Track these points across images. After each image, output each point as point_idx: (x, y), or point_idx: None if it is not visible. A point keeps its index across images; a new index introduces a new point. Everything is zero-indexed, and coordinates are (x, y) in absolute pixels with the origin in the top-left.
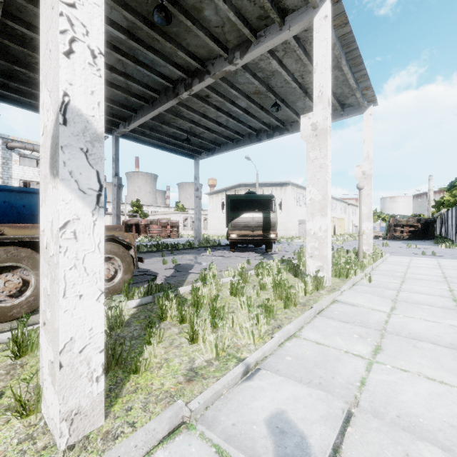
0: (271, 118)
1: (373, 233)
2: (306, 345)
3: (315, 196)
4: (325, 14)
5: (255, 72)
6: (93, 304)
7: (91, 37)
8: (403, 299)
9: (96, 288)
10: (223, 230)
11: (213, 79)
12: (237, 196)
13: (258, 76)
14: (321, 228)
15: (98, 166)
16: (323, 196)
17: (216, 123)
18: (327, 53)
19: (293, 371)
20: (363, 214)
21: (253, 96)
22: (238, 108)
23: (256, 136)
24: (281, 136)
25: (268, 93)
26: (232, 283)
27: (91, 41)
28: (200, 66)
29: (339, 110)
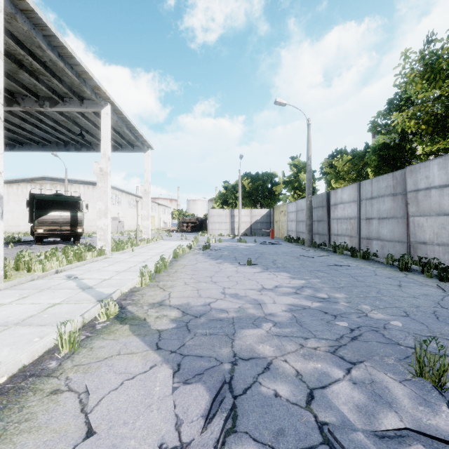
0: (79, 138)
1: (171, 228)
2: (84, 267)
3: (102, 207)
4: (107, 112)
5: (63, 112)
6: (1, 247)
7: (0, 168)
8: (139, 255)
9: (2, 243)
10: (20, 226)
11: (22, 109)
12: (44, 197)
13: (65, 114)
14: (105, 224)
15: (2, 206)
16: (106, 207)
17: (19, 128)
18: (108, 133)
19: (76, 271)
20: (145, 216)
21: (61, 122)
22: (46, 125)
23: (65, 146)
24: (88, 152)
25: (75, 126)
26: (46, 255)
27: (0, 169)
28: (9, 96)
29: (130, 147)
